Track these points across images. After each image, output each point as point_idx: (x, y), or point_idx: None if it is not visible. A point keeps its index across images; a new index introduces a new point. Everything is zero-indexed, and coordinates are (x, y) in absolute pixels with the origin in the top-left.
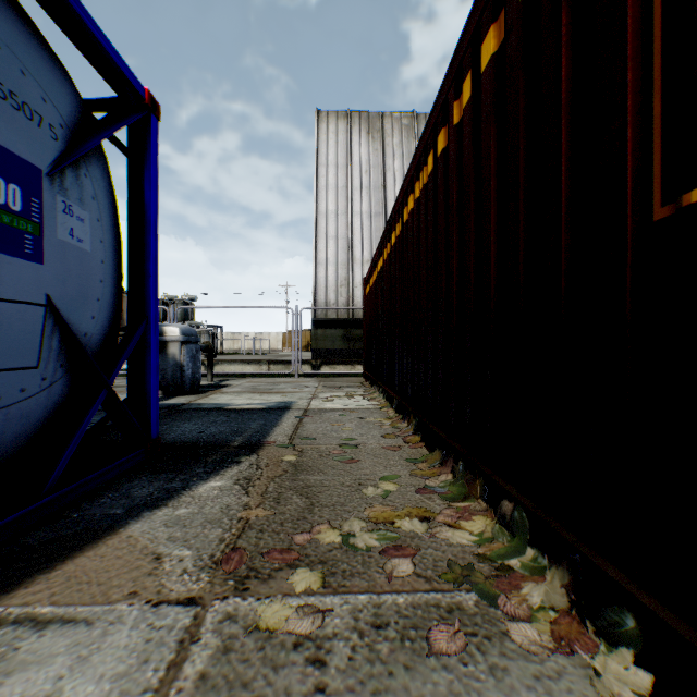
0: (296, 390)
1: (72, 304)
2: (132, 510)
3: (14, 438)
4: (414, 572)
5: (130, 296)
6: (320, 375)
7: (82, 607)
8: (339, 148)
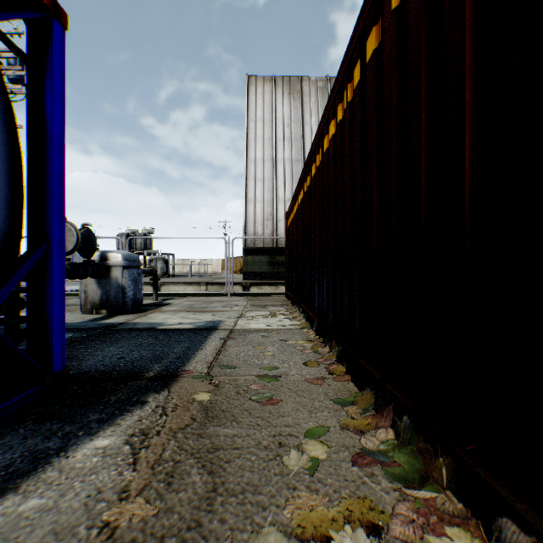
0: (226, 309)
1: None
2: None
3: None
4: None
5: (29, 217)
6: (249, 294)
7: None
8: (265, 106)
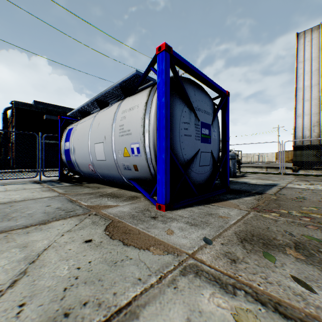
0: (280, 180)
1: (214, 151)
2: (228, 198)
3: (205, 179)
4: (308, 220)
5: (222, 147)
6: (297, 175)
7: (226, 207)
8: (312, 49)
